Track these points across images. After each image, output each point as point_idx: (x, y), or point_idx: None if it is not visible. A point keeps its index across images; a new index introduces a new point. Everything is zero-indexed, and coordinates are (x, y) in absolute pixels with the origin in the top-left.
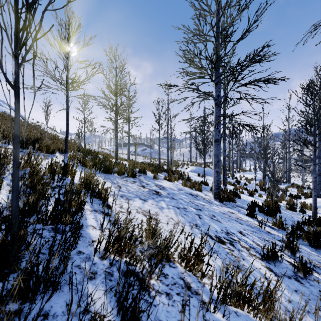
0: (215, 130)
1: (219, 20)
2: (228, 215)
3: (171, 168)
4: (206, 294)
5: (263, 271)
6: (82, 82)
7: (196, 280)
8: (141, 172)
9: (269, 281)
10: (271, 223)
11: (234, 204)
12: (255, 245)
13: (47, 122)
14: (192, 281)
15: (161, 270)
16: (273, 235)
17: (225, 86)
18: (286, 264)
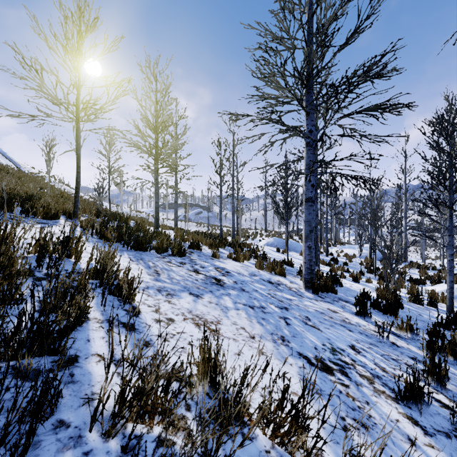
0: (306, 184)
1: (312, 16)
2: (330, 317)
3: (238, 240)
4: None
5: (403, 426)
6: (101, 108)
7: None
8: (194, 247)
9: None
10: (393, 327)
11: (335, 297)
12: (380, 371)
13: (49, 171)
14: None
15: None
16: (401, 349)
17: (323, 115)
18: (434, 406)
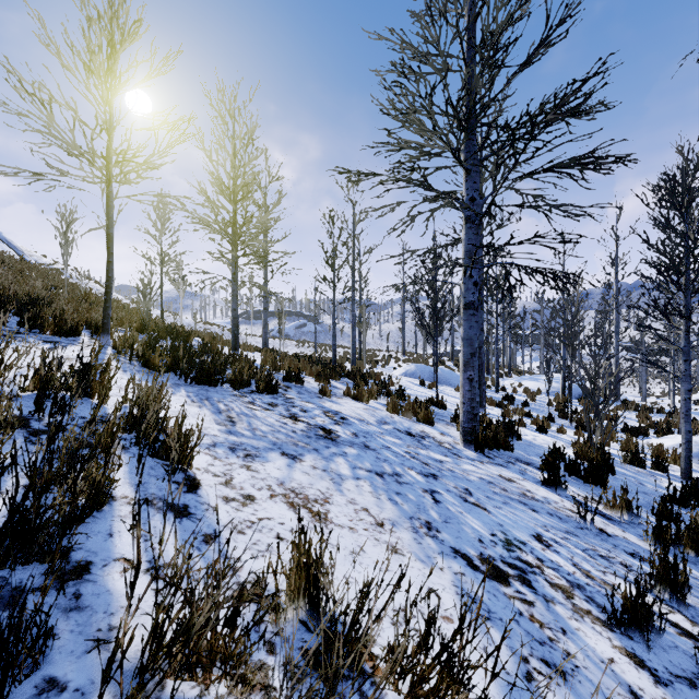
0: (465, 281)
1: (475, 20)
2: (502, 488)
3: (362, 367)
4: None
5: (621, 670)
6: (146, 162)
7: None
8: (291, 379)
9: None
10: (600, 505)
11: (511, 456)
12: (581, 576)
13: (67, 261)
14: None
15: None
16: (614, 539)
17: (491, 174)
18: (669, 634)
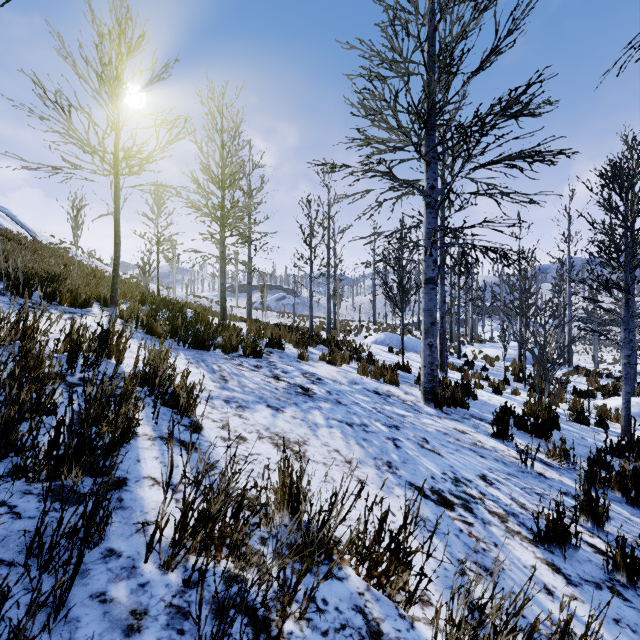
0: (426, 259)
1: (434, 30)
2: (456, 439)
3: (336, 336)
4: None
5: (540, 574)
6: (148, 157)
7: (394, 610)
8: (273, 345)
9: (568, 616)
10: (543, 454)
11: (466, 413)
12: (517, 507)
13: (77, 242)
14: (384, 616)
15: (310, 596)
16: (551, 481)
17: (448, 166)
18: (586, 552)
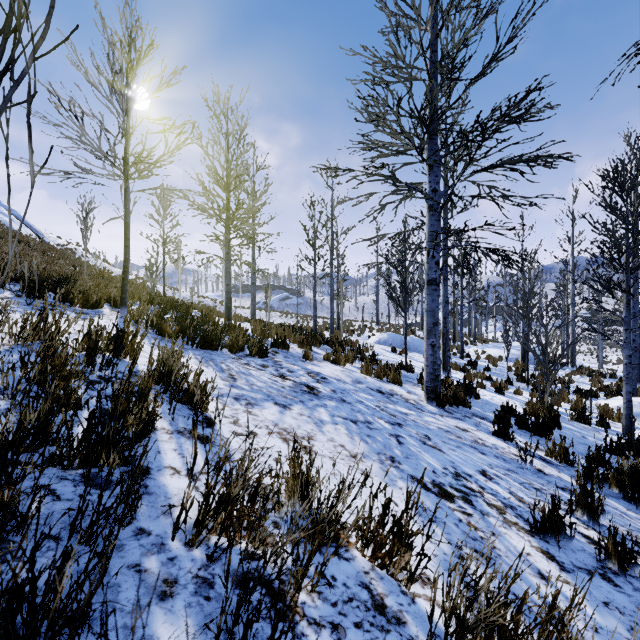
0: (429, 261)
1: (437, 36)
2: (457, 436)
3: (339, 336)
4: (419, 621)
5: (534, 560)
6: (157, 162)
7: (397, 587)
8: (278, 345)
9: (556, 592)
10: (543, 452)
11: (468, 412)
12: (515, 501)
13: (86, 244)
14: (387, 592)
15: (321, 570)
16: (549, 477)
17: (449, 170)
18: (580, 542)
